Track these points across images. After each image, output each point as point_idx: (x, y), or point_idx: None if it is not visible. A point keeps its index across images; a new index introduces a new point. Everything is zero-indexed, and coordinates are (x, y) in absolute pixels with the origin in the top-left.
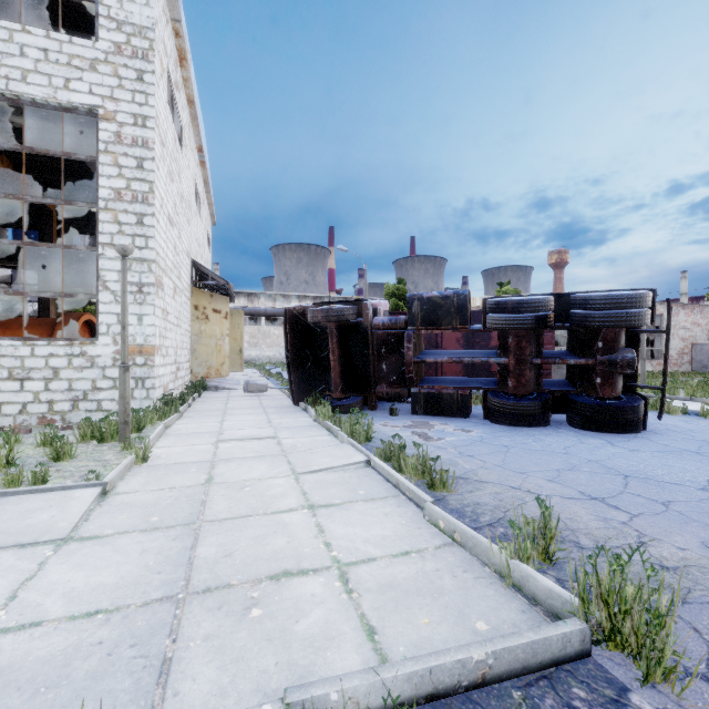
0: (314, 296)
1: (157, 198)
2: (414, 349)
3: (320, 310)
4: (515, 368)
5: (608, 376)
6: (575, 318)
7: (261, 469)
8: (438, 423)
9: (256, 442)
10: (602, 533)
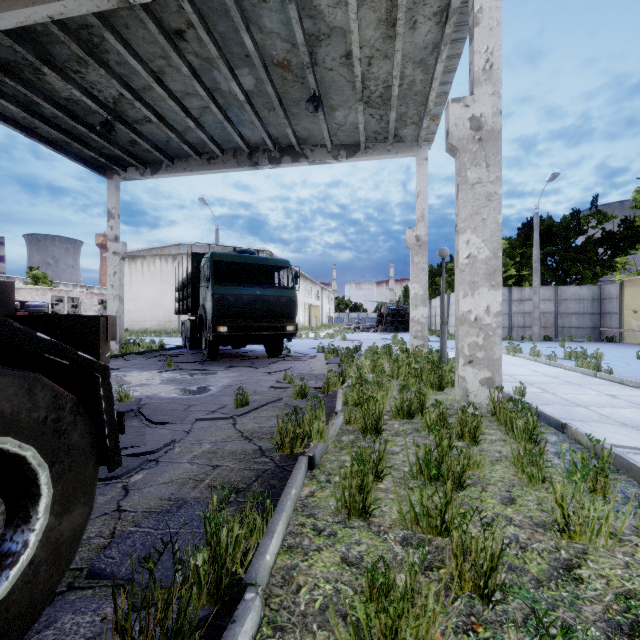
0: None
1: None
2: None
3: None
4: None
5: None
6: (26, 309)
7: None
8: None
9: None
10: None
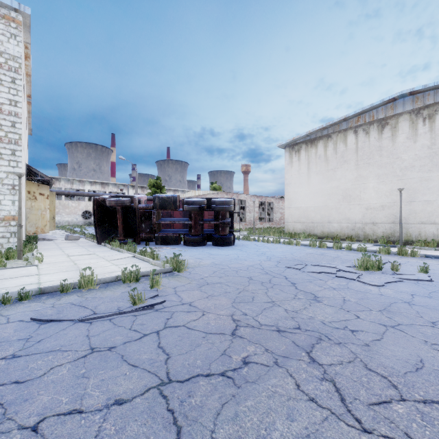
0: (101, 182)
1: (22, 141)
2: (156, 218)
3: (113, 201)
4: (194, 225)
5: (223, 227)
6: (212, 207)
7: (94, 261)
8: (165, 247)
9: (87, 256)
10: (192, 262)
